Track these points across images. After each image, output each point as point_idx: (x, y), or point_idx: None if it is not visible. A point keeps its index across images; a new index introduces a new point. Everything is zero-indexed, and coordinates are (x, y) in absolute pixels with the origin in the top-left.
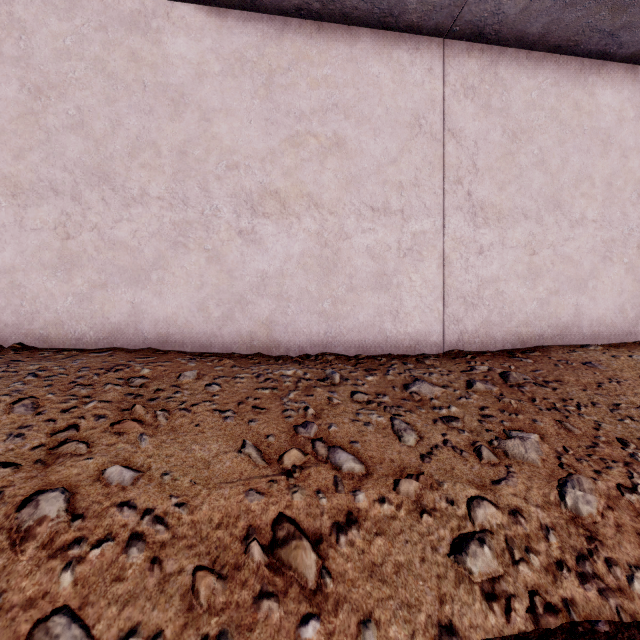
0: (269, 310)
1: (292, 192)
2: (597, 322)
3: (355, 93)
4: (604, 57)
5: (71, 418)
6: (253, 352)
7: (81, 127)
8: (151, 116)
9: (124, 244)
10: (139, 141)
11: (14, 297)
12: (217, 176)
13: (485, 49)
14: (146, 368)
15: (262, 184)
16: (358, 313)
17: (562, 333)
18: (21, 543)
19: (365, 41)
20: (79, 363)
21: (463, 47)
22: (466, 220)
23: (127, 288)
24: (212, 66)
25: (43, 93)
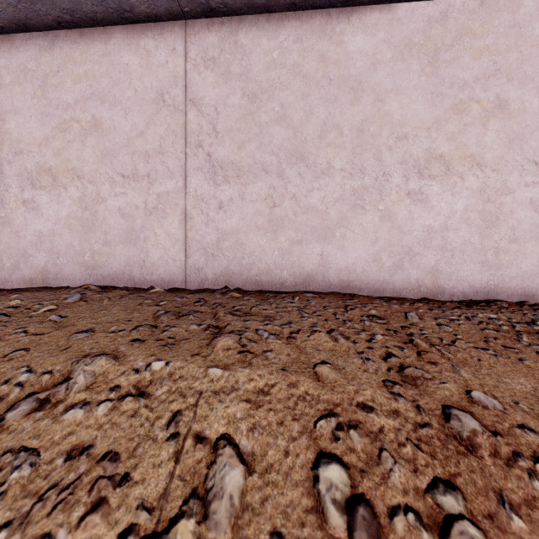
0: (434, 260)
1: (455, 154)
2: None
3: (517, 56)
4: None
5: (380, 347)
6: (420, 297)
7: (283, 120)
8: (335, 104)
9: (315, 208)
10: (326, 125)
11: (238, 252)
12: (388, 147)
13: None
14: (368, 308)
15: (428, 150)
16: (521, 262)
17: None
18: (474, 450)
19: (528, 5)
20: (315, 303)
21: None
22: None
23: (317, 243)
24: (384, 54)
25: (257, 97)
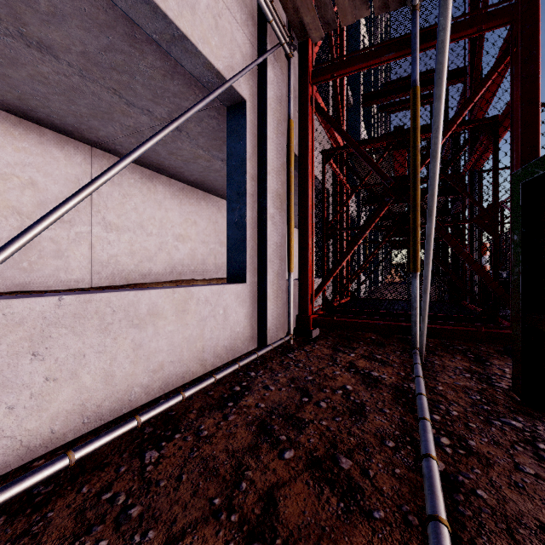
0: None
1: (2, 204)
2: (157, 273)
3: (43, 160)
4: (159, 173)
5: None
6: None
7: None
8: None
9: None
10: None
11: None
12: None
13: (111, 157)
14: None
15: None
16: (45, 269)
17: (144, 278)
18: None
19: (49, 136)
20: None
21: (101, 153)
22: (103, 229)
23: None
24: None
25: None
